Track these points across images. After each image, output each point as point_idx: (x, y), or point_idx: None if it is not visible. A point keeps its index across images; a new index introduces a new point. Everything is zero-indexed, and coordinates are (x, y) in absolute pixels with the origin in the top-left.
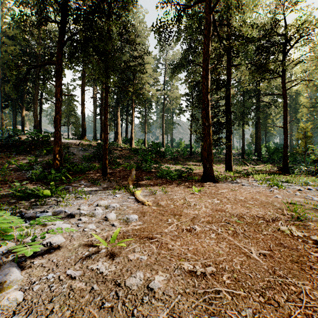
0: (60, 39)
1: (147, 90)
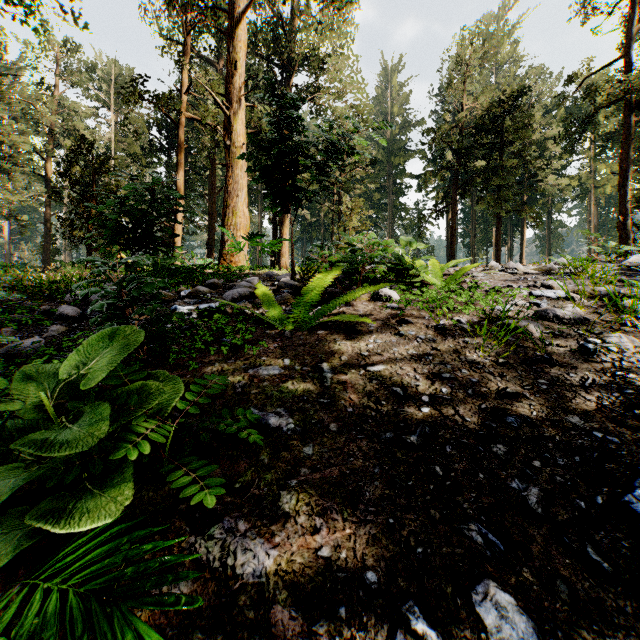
0: (454, 182)
1: (550, 183)
